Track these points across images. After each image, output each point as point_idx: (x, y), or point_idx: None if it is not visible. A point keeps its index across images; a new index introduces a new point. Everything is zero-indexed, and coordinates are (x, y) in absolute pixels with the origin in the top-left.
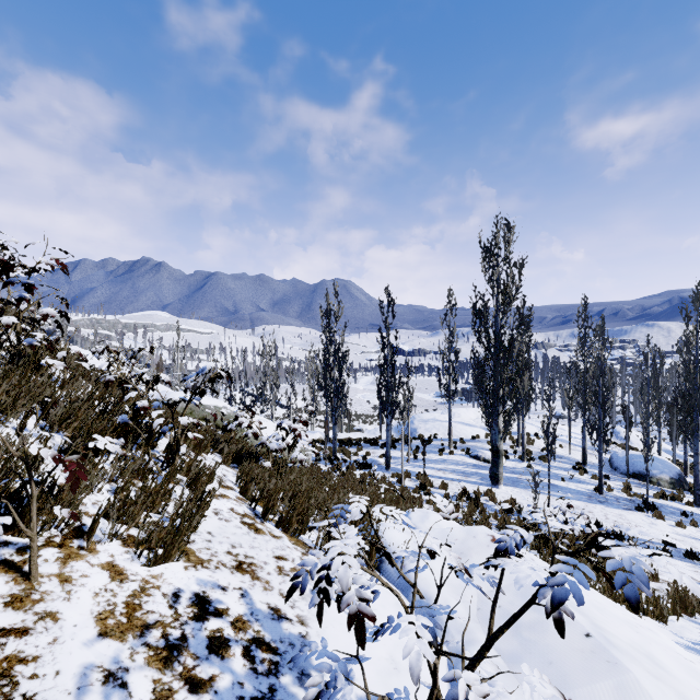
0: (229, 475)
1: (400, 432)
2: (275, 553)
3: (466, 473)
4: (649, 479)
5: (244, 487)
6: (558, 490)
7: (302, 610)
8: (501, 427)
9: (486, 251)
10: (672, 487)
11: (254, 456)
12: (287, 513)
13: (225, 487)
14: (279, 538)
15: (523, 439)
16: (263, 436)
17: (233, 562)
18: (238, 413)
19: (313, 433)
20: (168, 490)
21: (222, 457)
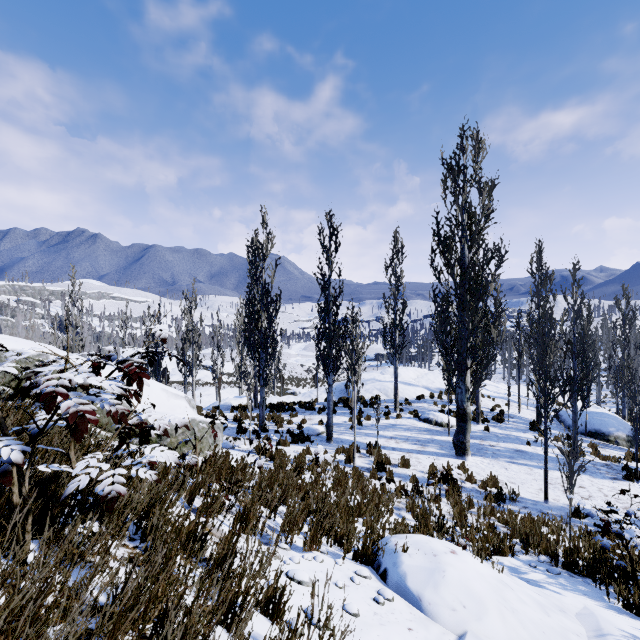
0: None
1: (338, 394)
2: None
3: (421, 440)
4: (606, 438)
5: None
6: (530, 458)
7: None
8: (468, 384)
9: (449, 169)
10: (629, 445)
11: None
12: None
13: None
14: None
15: (477, 398)
16: None
17: None
18: None
19: (240, 398)
20: None
21: None
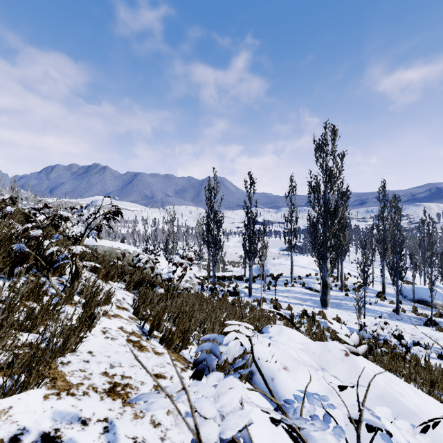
0: (128, 298)
1: (258, 272)
2: (154, 371)
3: (304, 299)
4: (428, 304)
5: (136, 308)
6: (368, 311)
7: (173, 442)
8: (328, 267)
9: (318, 146)
10: None
11: (151, 285)
12: (169, 331)
13: (121, 308)
14: (161, 355)
15: (342, 276)
16: (157, 269)
17: (106, 385)
18: (140, 252)
19: (200, 272)
20: (57, 311)
21: (125, 285)
